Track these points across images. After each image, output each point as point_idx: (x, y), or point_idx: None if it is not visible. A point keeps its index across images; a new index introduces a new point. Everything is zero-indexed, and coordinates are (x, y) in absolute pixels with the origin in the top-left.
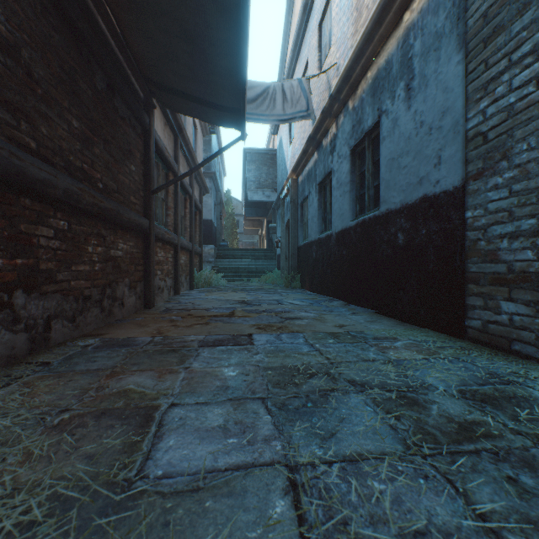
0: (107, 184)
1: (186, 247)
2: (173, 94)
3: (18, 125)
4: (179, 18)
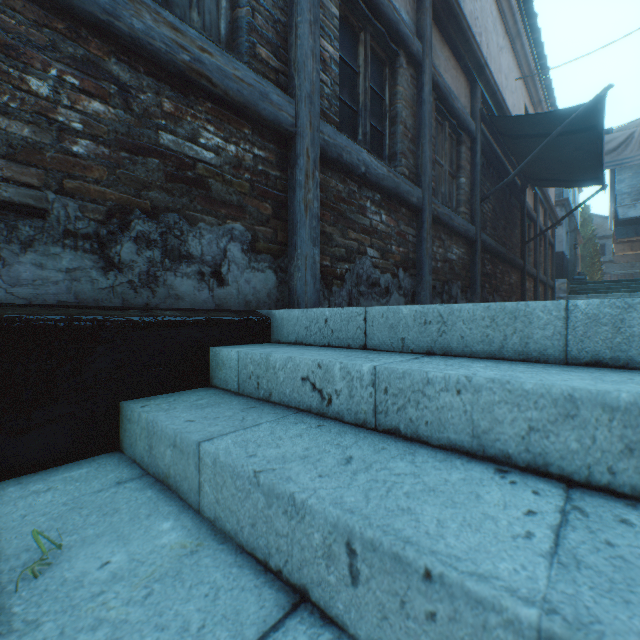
0: (508, 245)
1: (541, 279)
2: (544, 181)
3: (494, 234)
4: (558, 159)
